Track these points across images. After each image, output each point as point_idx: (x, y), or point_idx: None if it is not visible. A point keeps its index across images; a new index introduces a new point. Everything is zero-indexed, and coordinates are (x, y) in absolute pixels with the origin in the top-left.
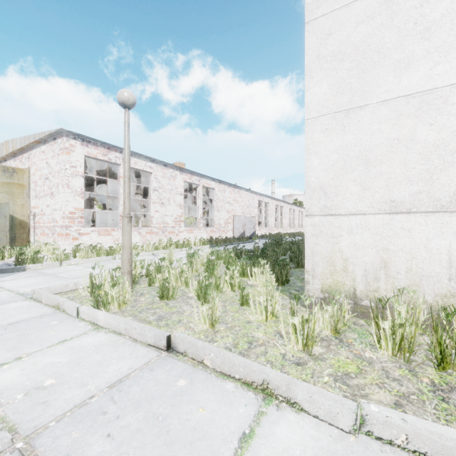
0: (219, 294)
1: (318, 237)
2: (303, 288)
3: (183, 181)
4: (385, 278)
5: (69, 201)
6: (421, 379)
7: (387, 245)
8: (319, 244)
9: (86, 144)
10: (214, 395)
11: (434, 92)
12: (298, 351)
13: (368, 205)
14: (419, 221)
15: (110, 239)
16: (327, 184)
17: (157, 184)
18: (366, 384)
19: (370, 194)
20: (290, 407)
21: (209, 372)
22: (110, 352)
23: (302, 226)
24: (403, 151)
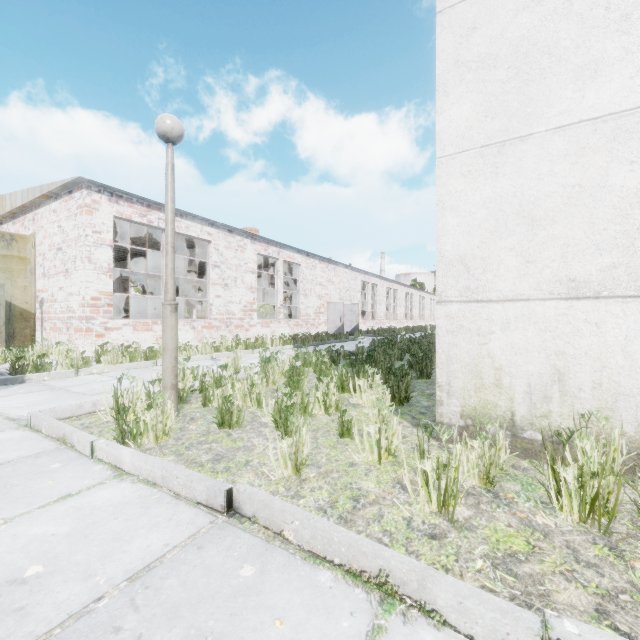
0: (308, 419)
1: (457, 335)
2: (432, 410)
3: (256, 253)
4: (559, 397)
5: (91, 281)
6: (631, 564)
7: (564, 347)
8: (458, 345)
9: (116, 200)
10: (300, 595)
11: (636, 112)
12: (432, 514)
13: (534, 286)
14: (613, 311)
15: (151, 336)
16: (470, 254)
17: (219, 258)
18: (545, 573)
19: (537, 269)
20: (425, 618)
21: (291, 551)
22: (136, 516)
23: (424, 317)
24: (588, 204)
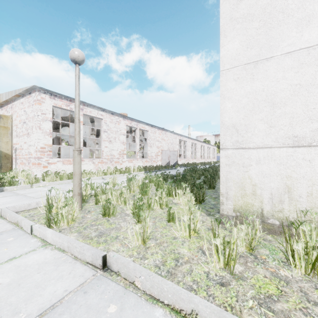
0: (151, 211)
1: (231, 166)
2: (216, 206)
3: (125, 125)
4: (288, 201)
5: (40, 139)
6: None
7: (291, 173)
8: (232, 172)
9: (53, 98)
10: None
11: None
12: (220, 269)
13: (274, 140)
14: None
15: (72, 167)
16: (238, 123)
17: (106, 127)
18: (290, 309)
19: (276, 130)
20: None
21: (139, 295)
22: (50, 271)
23: (210, 157)
24: (305, 94)
